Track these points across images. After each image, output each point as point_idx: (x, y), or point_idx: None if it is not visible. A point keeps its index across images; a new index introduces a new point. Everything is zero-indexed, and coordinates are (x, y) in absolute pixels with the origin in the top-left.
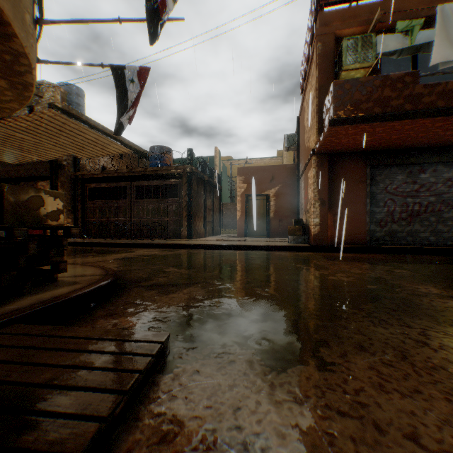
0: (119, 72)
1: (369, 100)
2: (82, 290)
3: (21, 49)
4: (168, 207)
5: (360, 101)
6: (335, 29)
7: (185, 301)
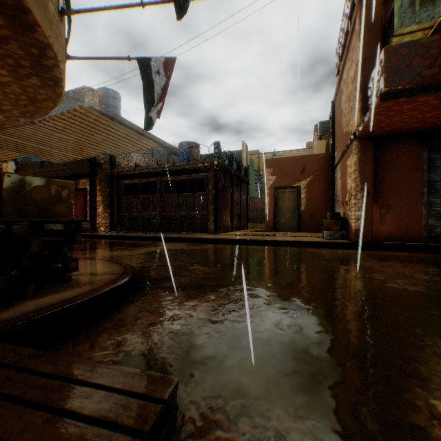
0: (145, 64)
1: (432, 65)
2: (89, 294)
3: (45, 40)
4: (195, 201)
5: (420, 67)
6: None
7: (206, 312)
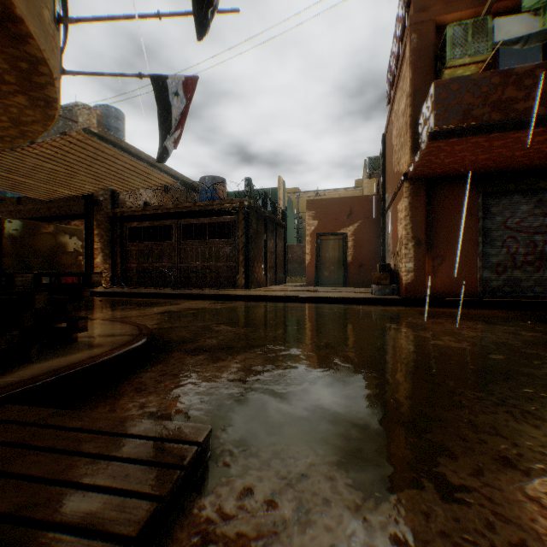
0: (160, 83)
1: (484, 104)
2: (103, 356)
3: (39, 54)
4: (222, 250)
5: (472, 106)
6: (436, 15)
7: (237, 373)
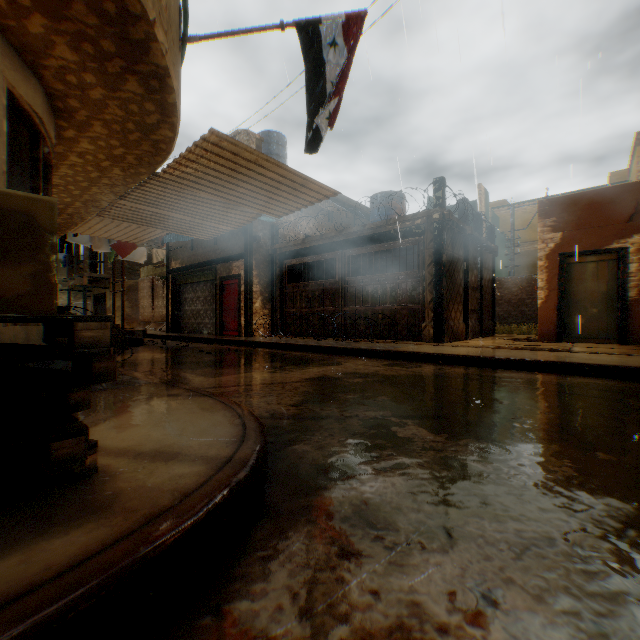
0: (310, 33)
1: None
2: (31, 606)
3: None
4: (399, 287)
5: None
6: None
7: None
